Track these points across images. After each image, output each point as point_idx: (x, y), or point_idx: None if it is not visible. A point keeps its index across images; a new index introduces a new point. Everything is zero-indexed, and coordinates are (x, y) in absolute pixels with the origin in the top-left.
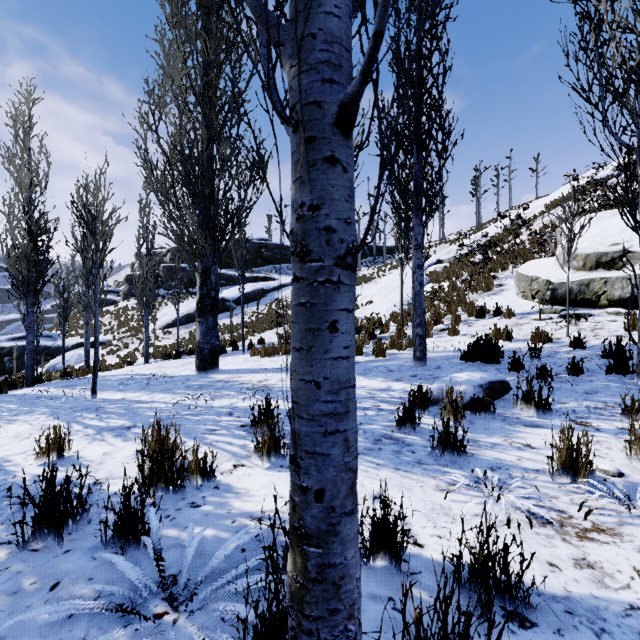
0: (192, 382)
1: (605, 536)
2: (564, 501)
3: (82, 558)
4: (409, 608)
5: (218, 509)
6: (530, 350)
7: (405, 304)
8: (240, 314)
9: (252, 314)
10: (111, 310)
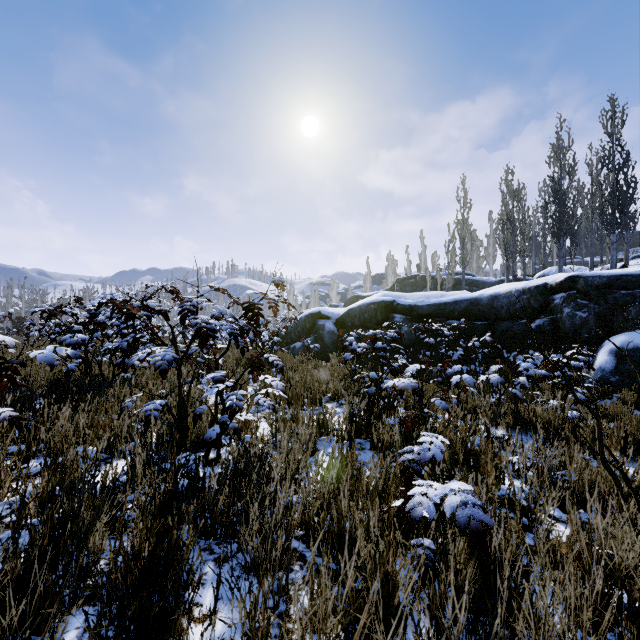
0: None
1: None
2: None
3: None
4: None
5: None
6: None
7: None
8: None
9: None
10: None
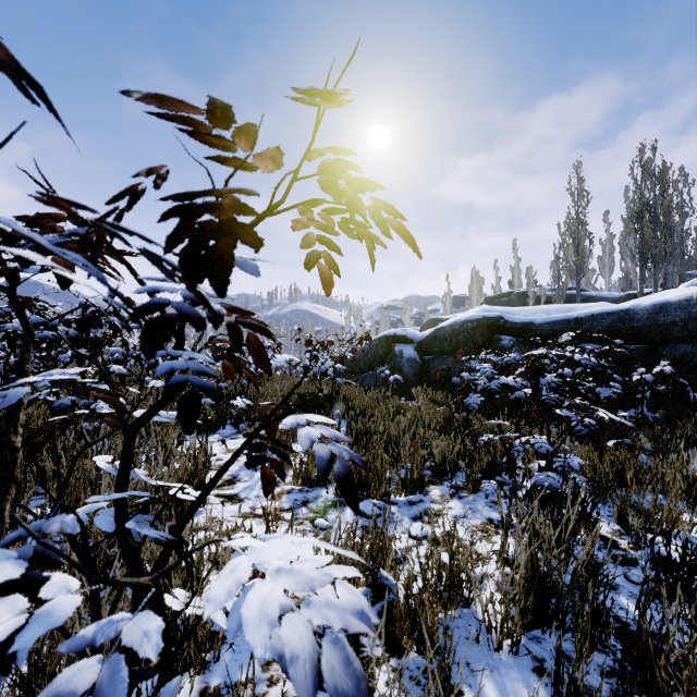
0: None
1: None
2: None
3: None
4: None
5: None
6: None
7: None
8: None
9: None
10: None
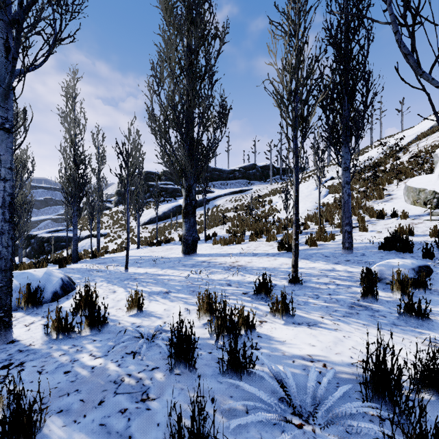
0: (184, 262)
1: None
2: None
3: (212, 381)
4: None
5: (274, 352)
6: (436, 243)
7: (315, 209)
8: None
9: (200, 216)
10: (107, 213)
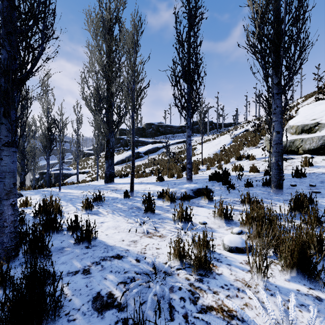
0: (98, 187)
1: (157, 237)
2: (166, 229)
3: None
4: (65, 242)
5: None
6: (238, 175)
7: (213, 154)
8: (145, 159)
9: (150, 159)
10: (92, 158)
